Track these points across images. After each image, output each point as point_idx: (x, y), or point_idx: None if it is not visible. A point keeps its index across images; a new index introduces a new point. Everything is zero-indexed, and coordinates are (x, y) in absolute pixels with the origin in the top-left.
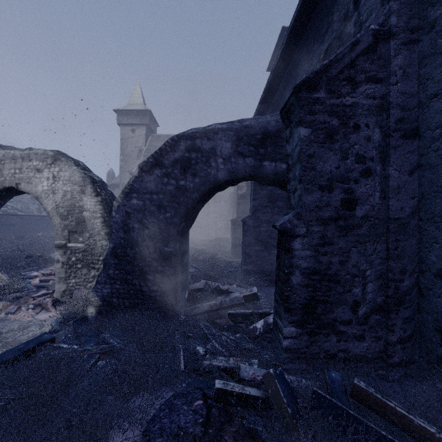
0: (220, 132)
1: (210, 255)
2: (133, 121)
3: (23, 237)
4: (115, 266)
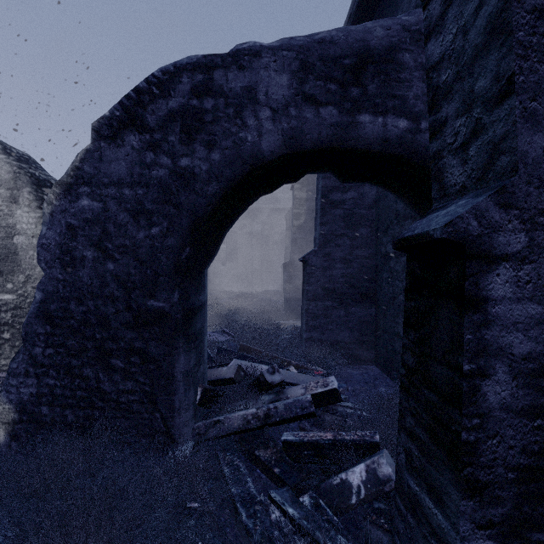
0: (266, 52)
1: (252, 314)
2: None
3: None
4: (46, 340)
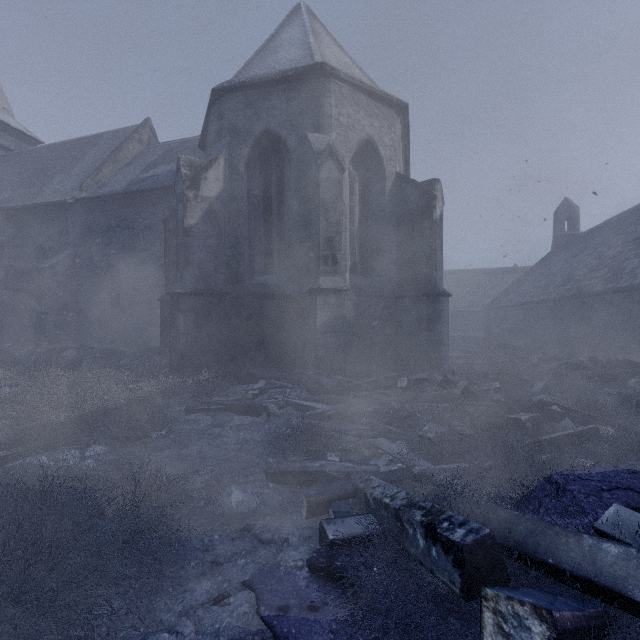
0: None
1: None
2: None
3: None
4: None
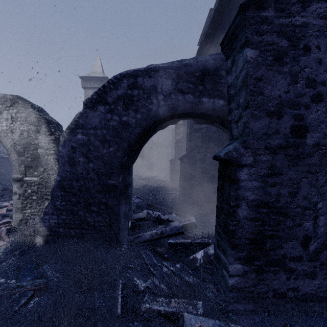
0: (161, 70)
1: (153, 188)
2: (94, 86)
3: (7, 174)
4: (62, 198)
